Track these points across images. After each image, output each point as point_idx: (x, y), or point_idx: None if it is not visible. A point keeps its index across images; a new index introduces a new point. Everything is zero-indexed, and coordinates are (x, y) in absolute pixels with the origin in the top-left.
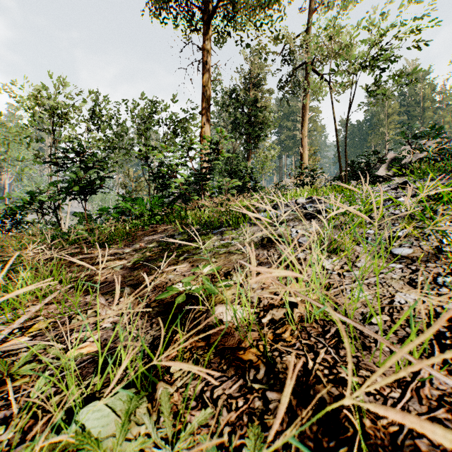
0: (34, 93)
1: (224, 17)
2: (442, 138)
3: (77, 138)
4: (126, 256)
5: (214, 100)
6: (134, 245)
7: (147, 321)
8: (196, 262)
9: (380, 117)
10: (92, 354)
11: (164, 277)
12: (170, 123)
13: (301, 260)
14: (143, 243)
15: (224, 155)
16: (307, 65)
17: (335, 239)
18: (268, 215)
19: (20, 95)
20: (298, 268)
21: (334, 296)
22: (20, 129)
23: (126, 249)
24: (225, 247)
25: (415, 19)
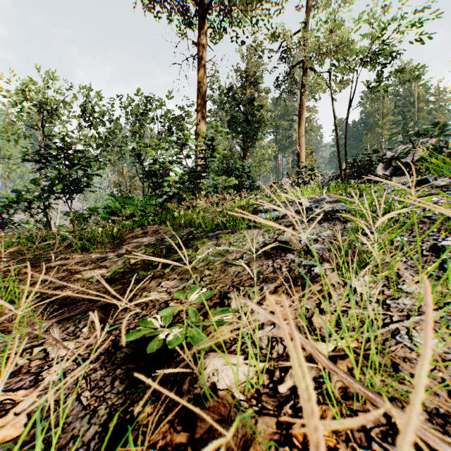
0: (21, 87)
1: (221, 11)
2: (445, 136)
3: (67, 134)
4: (107, 264)
5: (210, 98)
6: (120, 249)
7: (109, 373)
8: (186, 274)
9: (375, 117)
10: (7, 445)
11: (144, 296)
12: (164, 120)
13: (320, 278)
14: (130, 247)
15: (220, 152)
16: (306, 60)
17: (366, 251)
18: (270, 217)
19: (7, 89)
20: (318, 290)
21: (383, 342)
22: (7, 125)
23: (110, 254)
24: (221, 256)
25: (417, 13)
